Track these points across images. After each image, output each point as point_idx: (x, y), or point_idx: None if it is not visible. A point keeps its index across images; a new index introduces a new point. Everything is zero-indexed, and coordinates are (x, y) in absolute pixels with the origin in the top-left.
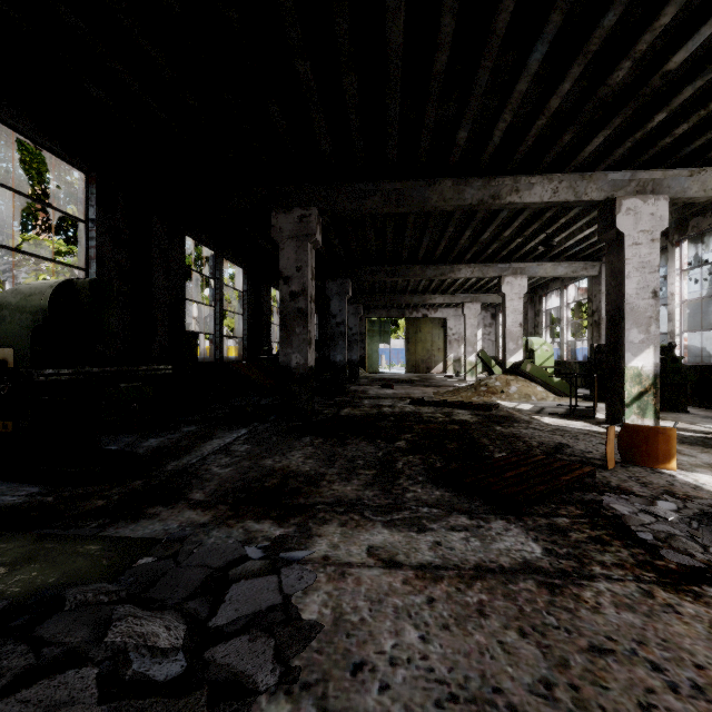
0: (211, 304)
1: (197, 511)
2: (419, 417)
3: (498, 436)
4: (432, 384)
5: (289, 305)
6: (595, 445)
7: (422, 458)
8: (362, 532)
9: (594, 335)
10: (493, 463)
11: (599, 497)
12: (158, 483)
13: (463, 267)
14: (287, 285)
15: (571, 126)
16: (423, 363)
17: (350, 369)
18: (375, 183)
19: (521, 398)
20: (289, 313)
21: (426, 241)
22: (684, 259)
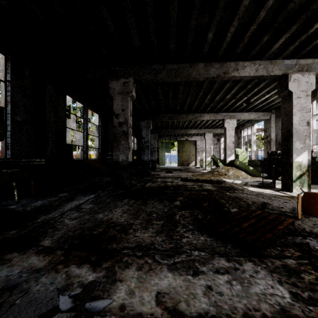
0: (82, 131)
1: (40, 256)
2: (186, 187)
3: (229, 198)
4: (190, 171)
5: (118, 129)
6: (283, 203)
7: (190, 212)
8: (152, 276)
9: (268, 147)
10: (232, 216)
11: (304, 241)
12: (25, 232)
13: (205, 114)
14: (117, 118)
15: (269, 30)
16: (185, 161)
17: (152, 164)
18: (163, 64)
19: (234, 178)
20: (118, 133)
21: (188, 101)
22: (314, 110)
